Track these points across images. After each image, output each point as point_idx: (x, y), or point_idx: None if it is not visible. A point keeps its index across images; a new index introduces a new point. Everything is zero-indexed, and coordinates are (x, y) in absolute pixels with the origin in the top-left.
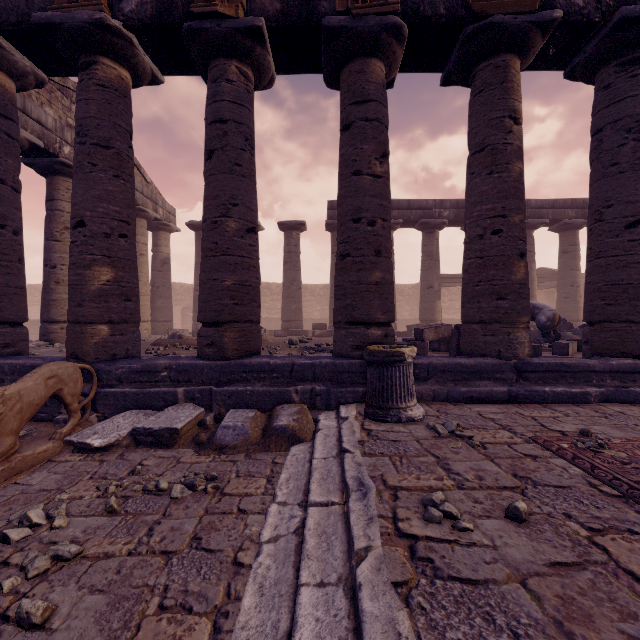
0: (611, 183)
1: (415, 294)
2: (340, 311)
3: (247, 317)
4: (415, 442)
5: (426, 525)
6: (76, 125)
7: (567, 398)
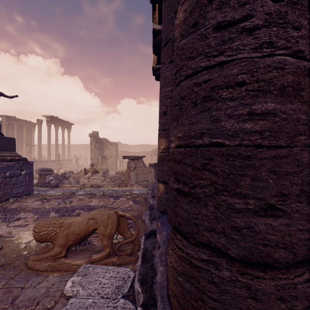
0: None
1: None
2: None
3: (202, 233)
4: None
5: None
6: None
7: None
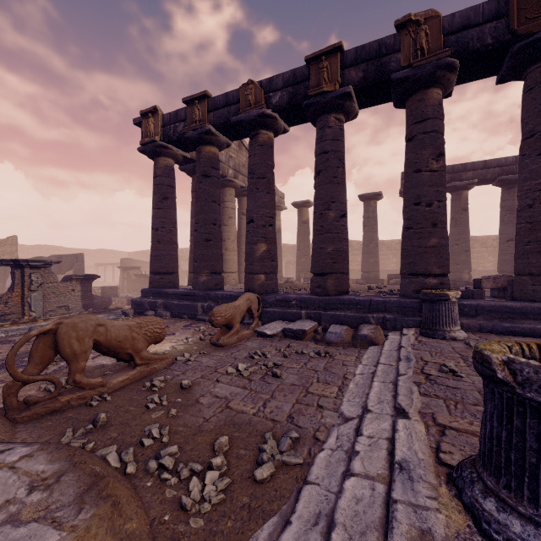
0: None
1: None
2: (405, 266)
3: (340, 270)
4: (450, 348)
5: (438, 373)
6: (249, 169)
7: None
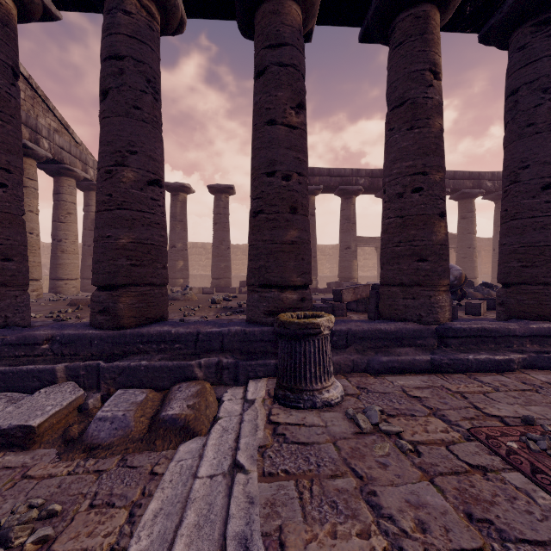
0: (527, 144)
1: (335, 254)
2: (253, 273)
3: (148, 279)
4: (331, 446)
5: None
6: None
7: (491, 366)
